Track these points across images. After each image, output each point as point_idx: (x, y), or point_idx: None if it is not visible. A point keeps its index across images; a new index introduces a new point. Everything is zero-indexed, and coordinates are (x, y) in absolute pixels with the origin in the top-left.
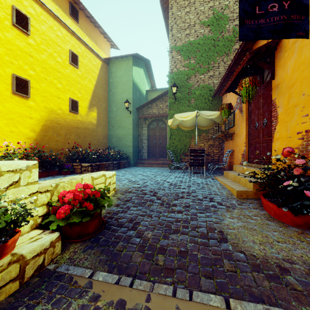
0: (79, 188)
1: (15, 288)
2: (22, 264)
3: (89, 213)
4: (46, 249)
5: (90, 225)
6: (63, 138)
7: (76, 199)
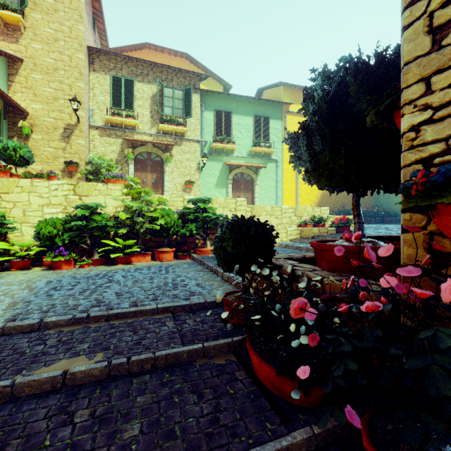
0: (342, 217)
1: (326, 235)
2: (327, 230)
3: (345, 224)
4: (332, 230)
5: (345, 229)
6: (334, 201)
7: (340, 219)
